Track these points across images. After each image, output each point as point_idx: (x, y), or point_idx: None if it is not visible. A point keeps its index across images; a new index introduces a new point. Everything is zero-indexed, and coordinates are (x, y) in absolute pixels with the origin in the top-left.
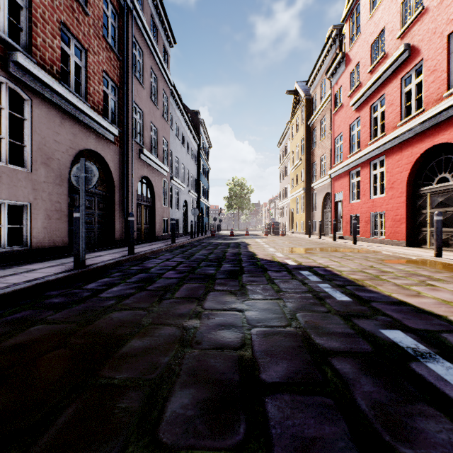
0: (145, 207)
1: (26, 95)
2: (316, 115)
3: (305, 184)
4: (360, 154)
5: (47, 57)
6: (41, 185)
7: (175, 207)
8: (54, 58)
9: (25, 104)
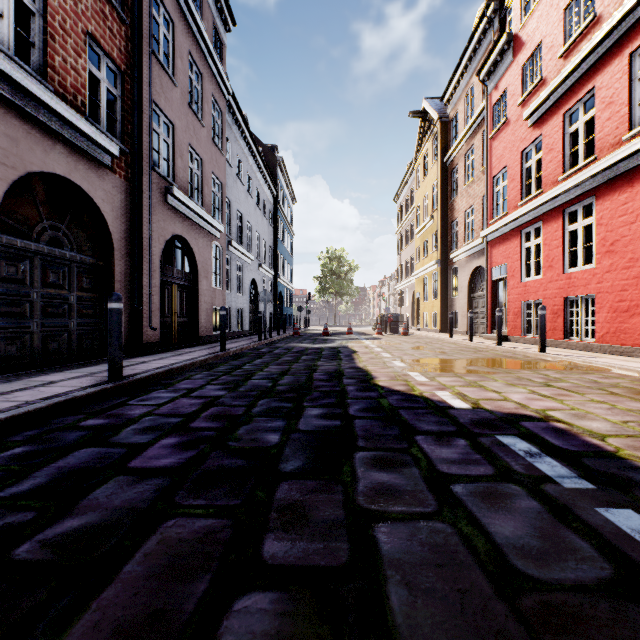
0: (179, 287)
1: None
2: (457, 146)
3: (439, 254)
4: (544, 198)
5: None
6: None
7: (235, 290)
8: None
9: None
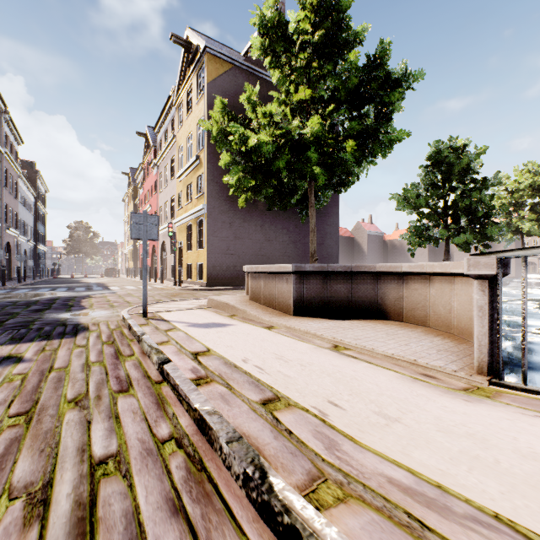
0: (6, 259)
1: None
2: (138, 201)
3: (133, 242)
4: None
5: None
6: None
7: None
8: None
9: None
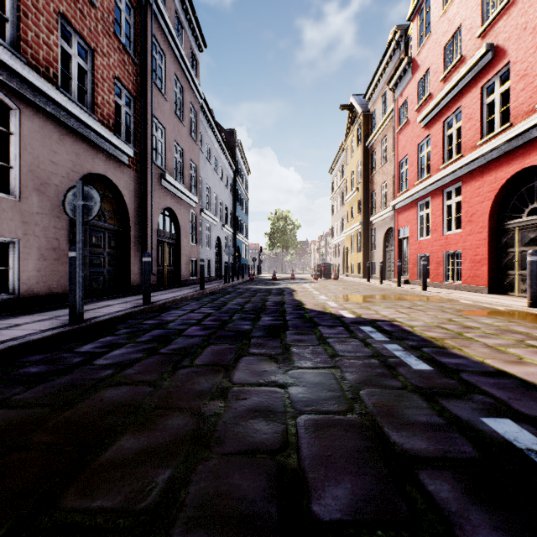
0: (168, 245)
1: (13, 104)
2: (375, 135)
3: (362, 217)
4: (431, 181)
5: (41, 56)
6: (33, 217)
7: (205, 246)
8: (51, 58)
9: (12, 114)
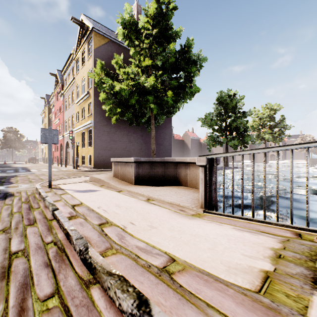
0: None
1: None
2: (51, 115)
3: None
4: None
5: None
6: None
7: None
8: None
9: None
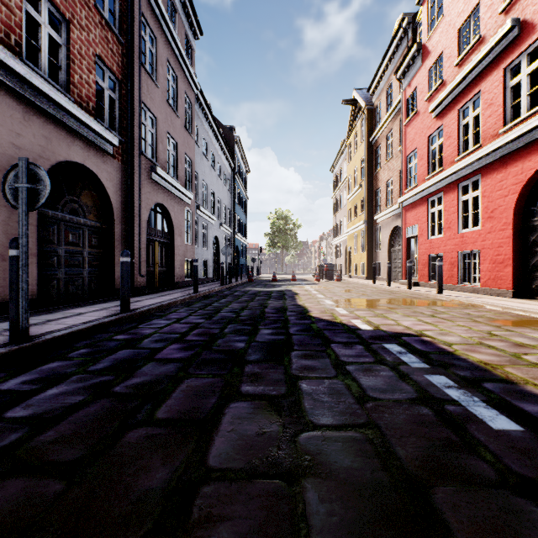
0: (160, 244)
1: None
2: (380, 129)
3: (366, 216)
4: (444, 174)
5: None
6: None
7: (202, 245)
8: (12, 22)
9: None
